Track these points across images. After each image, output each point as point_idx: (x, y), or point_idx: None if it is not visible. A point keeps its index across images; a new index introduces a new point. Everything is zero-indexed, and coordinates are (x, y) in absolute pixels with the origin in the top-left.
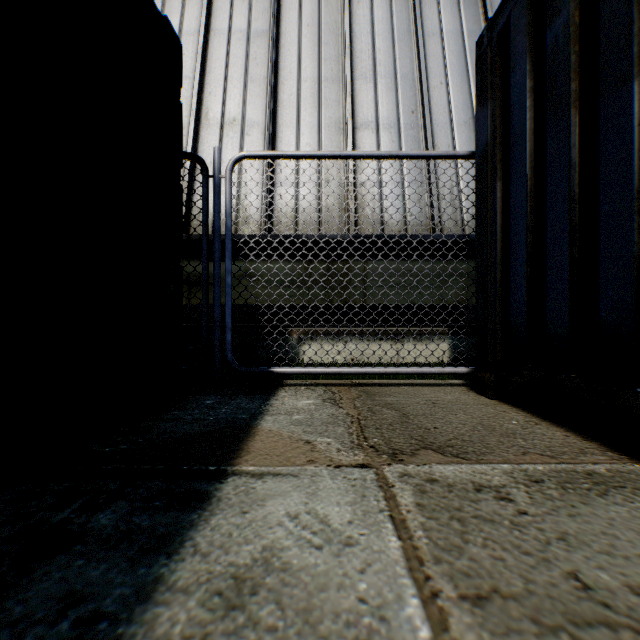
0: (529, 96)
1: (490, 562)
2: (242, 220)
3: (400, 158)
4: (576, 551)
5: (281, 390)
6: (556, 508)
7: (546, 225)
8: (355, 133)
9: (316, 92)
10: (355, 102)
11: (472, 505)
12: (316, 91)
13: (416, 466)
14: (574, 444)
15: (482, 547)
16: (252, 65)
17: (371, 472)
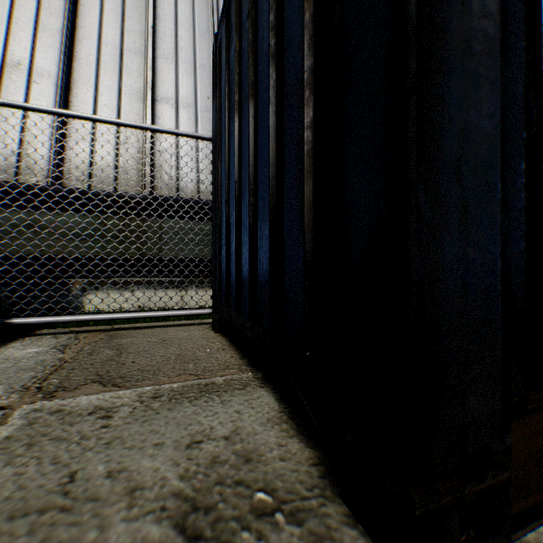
0: (227, 99)
1: (6, 479)
2: (25, 168)
3: (152, 131)
4: (106, 451)
5: (19, 341)
6: (141, 417)
7: (230, 199)
8: (155, 105)
9: (118, 59)
10: (157, 77)
11: (66, 428)
12: (118, 58)
13: (61, 400)
14: (229, 363)
15: (18, 466)
16: (45, 13)
17: (1, 413)
